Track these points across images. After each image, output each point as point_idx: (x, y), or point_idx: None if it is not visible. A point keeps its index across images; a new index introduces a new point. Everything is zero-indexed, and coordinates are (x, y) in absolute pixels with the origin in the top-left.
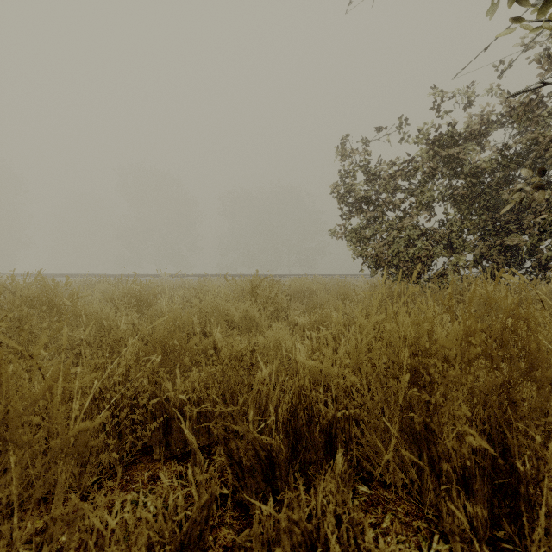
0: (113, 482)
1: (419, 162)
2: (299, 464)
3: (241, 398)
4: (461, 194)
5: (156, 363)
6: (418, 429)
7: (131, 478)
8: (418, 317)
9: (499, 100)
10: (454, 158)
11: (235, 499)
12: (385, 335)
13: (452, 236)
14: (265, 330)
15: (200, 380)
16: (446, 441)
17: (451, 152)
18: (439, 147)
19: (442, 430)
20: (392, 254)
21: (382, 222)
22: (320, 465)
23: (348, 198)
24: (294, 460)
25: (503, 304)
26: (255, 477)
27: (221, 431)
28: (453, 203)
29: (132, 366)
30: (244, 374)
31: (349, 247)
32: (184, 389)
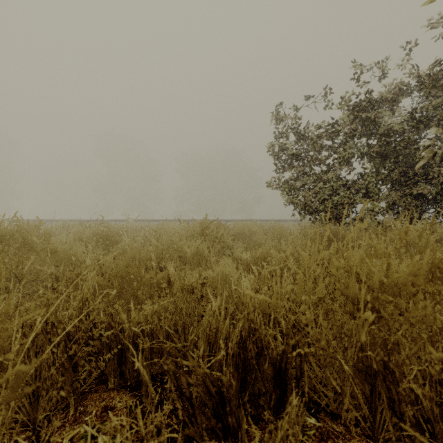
0: (66, 414)
1: (342, 124)
2: (248, 394)
3: (192, 328)
4: (376, 151)
5: (112, 296)
6: (376, 368)
7: (85, 409)
8: (367, 252)
9: (410, 71)
10: (370, 121)
11: (186, 434)
12: (333, 269)
13: (369, 186)
14: (213, 265)
15: (153, 312)
16: (412, 385)
17: (369, 115)
18: (358, 111)
19: (401, 370)
20: (318, 201)
21: (310, 175)
22: (269, 397)
23: (281, 155)
24: (243, 391)
25: (422, 242)
26: (206, 413)
27: (171, 367)
28: (369, 159)
29: (88, 300)
30: (195, 306)
31: (283, 196)
32: (138, 321)
